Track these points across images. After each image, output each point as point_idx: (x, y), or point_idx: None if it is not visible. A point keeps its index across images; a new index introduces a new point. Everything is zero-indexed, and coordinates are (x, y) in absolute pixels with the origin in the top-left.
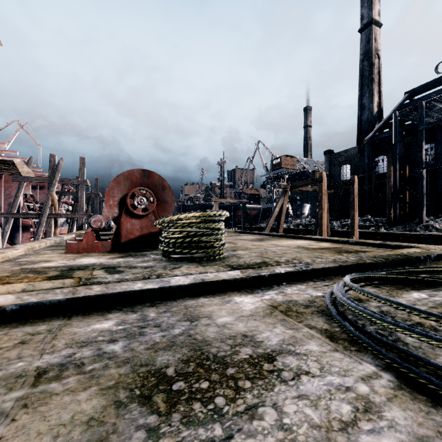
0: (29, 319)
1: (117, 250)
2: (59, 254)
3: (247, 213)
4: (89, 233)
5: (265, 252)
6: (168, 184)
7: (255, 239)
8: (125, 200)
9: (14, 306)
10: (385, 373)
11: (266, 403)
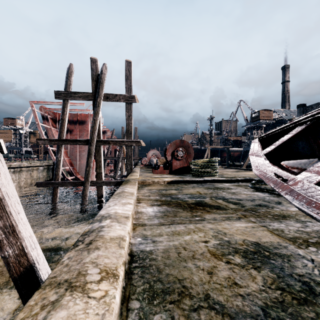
0: (177, 183)
1: (171, 173)
2: (151, 174)
3: (230, 155)
4: (161, 166)
5: (237, 176)
6: (191, 145)
7: (234, 171)
8: (173, 153)
9: (174, 180)
10: (252, 190)
11: (229, 190)
